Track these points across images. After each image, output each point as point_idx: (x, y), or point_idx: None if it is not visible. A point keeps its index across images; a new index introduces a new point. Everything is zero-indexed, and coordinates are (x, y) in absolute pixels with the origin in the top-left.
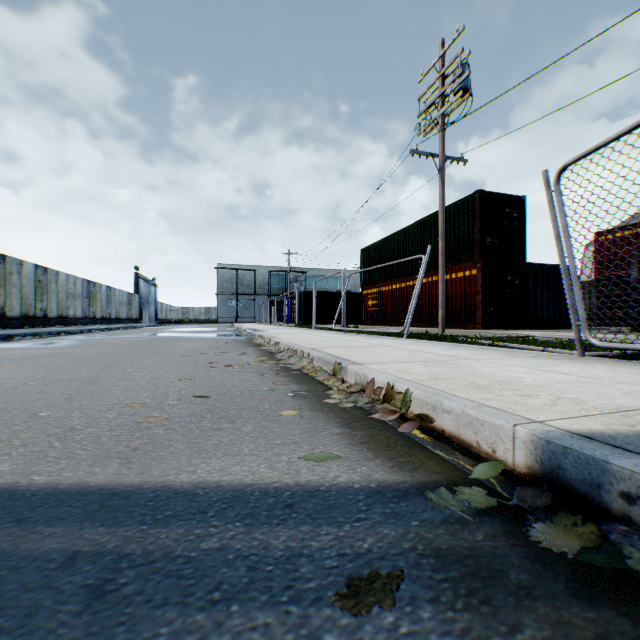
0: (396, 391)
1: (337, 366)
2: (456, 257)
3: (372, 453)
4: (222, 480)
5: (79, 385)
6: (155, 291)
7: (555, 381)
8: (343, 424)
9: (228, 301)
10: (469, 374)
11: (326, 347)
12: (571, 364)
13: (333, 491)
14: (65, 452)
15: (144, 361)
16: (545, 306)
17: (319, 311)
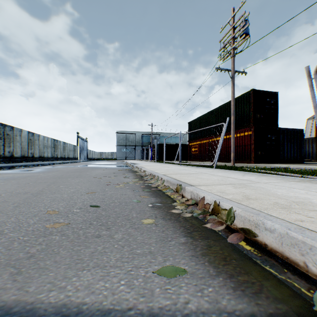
0: (221, 207)
1: (178, 186)
2: (239, 125)
3: (213, 268)
4: (84, 302)
5: (28, 196)
6: (86, 144)
7: None
8: (186, 233)
9: (122, 149)
10: (268, 195)
11: (171, 174)
12: None
13: None
14: None
15: (72, 181)
16: (289, 151)
17: (167, 154)
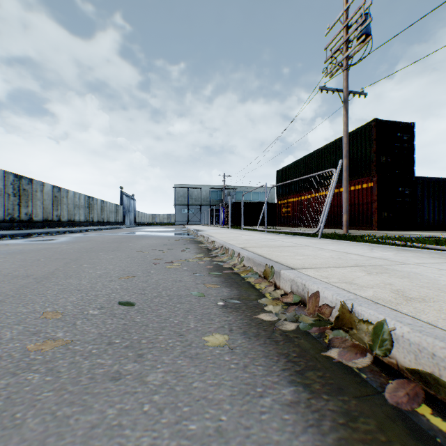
0: (357, 317)
1: (268, 269)
2: (354, 173)
3: None
4: None
5: (27, 283)
6: (133, 203)
7: None
8: (292, 373)
9: (182, 210)
10: (440, 290)
11: (254, 246)
12: None
13: None
14: None
15: (104, 256)
16: (431, 211)
17: (245, 216)
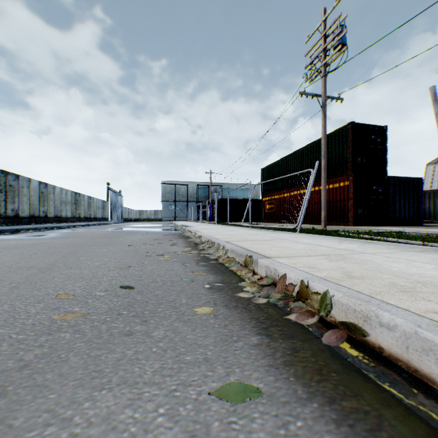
0: (311, 290)
1: (248, 258)
2: (333, 172)
3: (302, 386)
4: None
5: (33, 273)
6: (121, 199)
7: None
8: (259, 329)
9: (169, 206)
10: (379, 271)
11: (238, 240)
12: None
13: None
14: None
15: (98, 250)
16: (402, 208)
17: (231, 212)
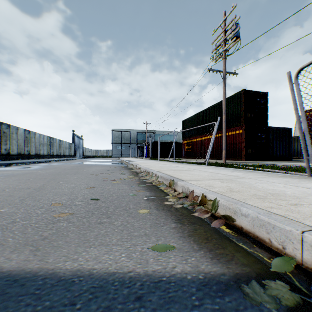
0: (208, 199)
1: (171, 181)
2: (231, 124)
3: (197, 245)
4: (94, 268)
5: (31, 191)
6: (82, 142)
7: (306, 193)
8: (176, 220)
9: (117, 147)
10: (250, 188)
11: (165, 170)
12: (307, 181)
13: (172, 282)
14: (1, 240)
15: (70, 177)
16: (278, 149)
17: (161, 151)
